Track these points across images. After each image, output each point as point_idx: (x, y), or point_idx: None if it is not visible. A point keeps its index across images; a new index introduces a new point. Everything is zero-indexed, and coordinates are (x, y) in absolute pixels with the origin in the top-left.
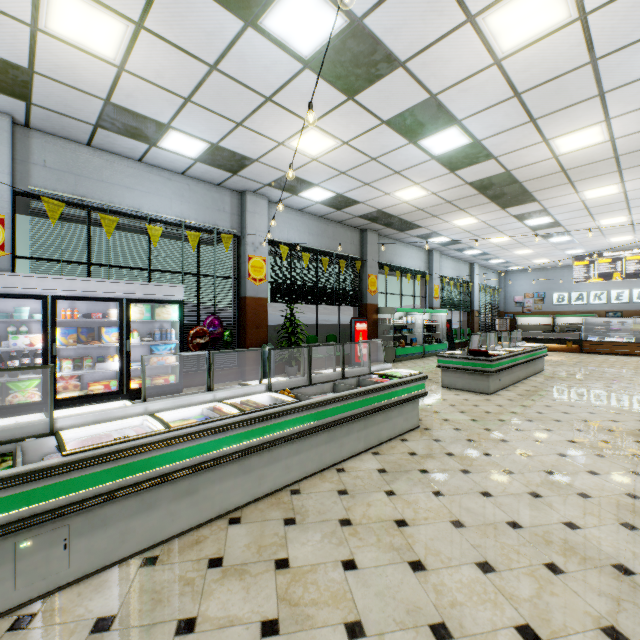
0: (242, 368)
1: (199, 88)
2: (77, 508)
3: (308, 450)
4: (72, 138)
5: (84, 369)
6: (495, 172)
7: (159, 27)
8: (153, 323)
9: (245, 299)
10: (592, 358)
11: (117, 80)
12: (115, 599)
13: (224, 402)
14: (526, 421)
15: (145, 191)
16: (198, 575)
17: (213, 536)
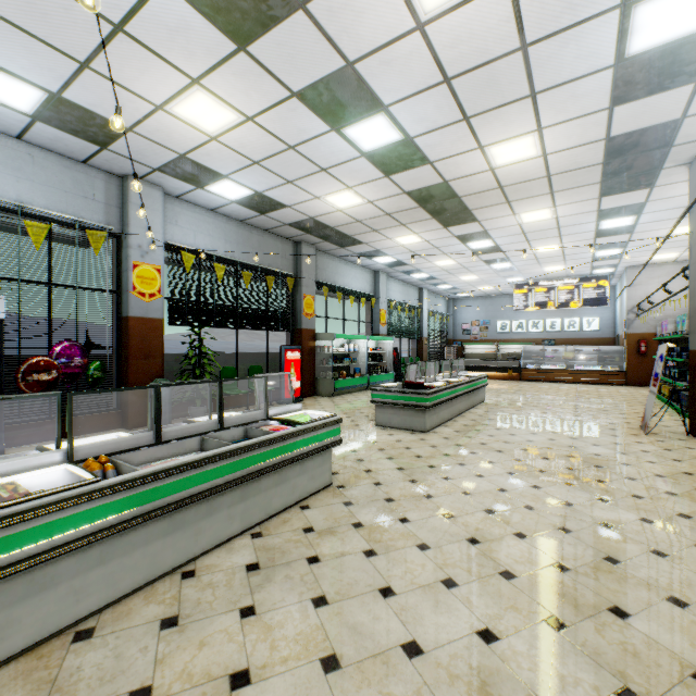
0: (124, 412)
1: None
2: None
3: (126, 554)
4: None
5: None
6: (433, 181)
7: None
8: None
9: (127, 320)
10: (530, 386)
11: None
12: None
13: None
14: (458, 465)
15: None
16: None
17: None
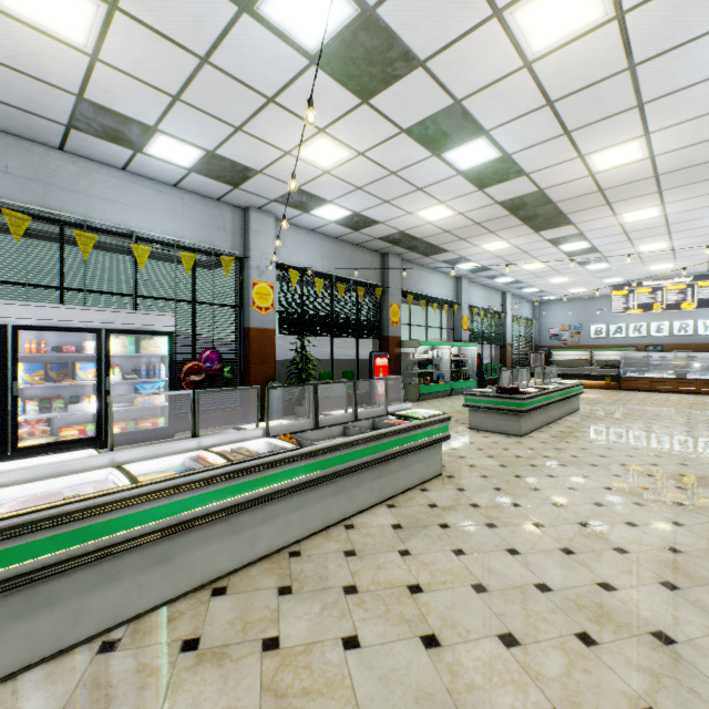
0: (245, 409)
1: (189, 84)
2: (11, 586)
3: (311, 504)
4: (40, 140)
5: (54, 411)
6: (527, 191)
7: (137, 9)
8: (139, 358)
9: (249, 330)
10: (631, 395)
11: (90, 72)
12: (59, 697)
13: (210, 450)
14: (560, 466)
15: (130, 205)
16: (167, 662)
17: (191, 611)
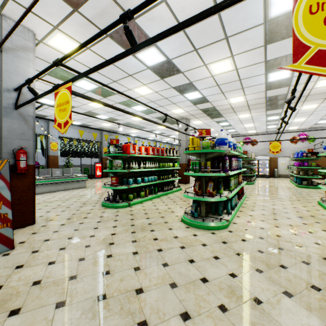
0: None
1: None
2: None
3: (47, 188)
4: None
5: None
6: (125, 122)
7: None
8: None
9: (49, 156)
10: None
11: None
12: None
13: None
14: None
15: None
16: None
17: None
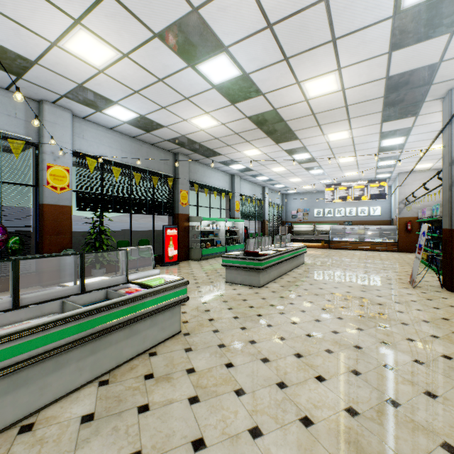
0: (40, 274)
1: None
2: None
3: None
4: None
5: None
6: (266, 109)
7: None
8: None
9: (42, 206)
10: (335, 252)
11: None
12: None
13: None
14: (279, 314)
15: None
16: None
17: None
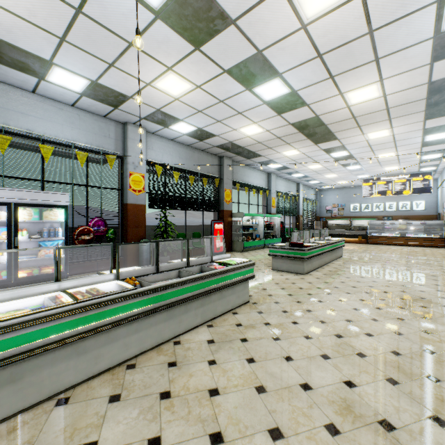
0: (125, 258)
1: (70, 29)
2: None
3: (147, 328)
4: None
5: None
6: (309, 116)
7: None
8: (44, 223)
9: (127, 205)
10: (374, 247)
11: None
12: None
13: (66, 291)
14: (326, 294)
15: (39, 117)
16: None
17: (33, 421)
